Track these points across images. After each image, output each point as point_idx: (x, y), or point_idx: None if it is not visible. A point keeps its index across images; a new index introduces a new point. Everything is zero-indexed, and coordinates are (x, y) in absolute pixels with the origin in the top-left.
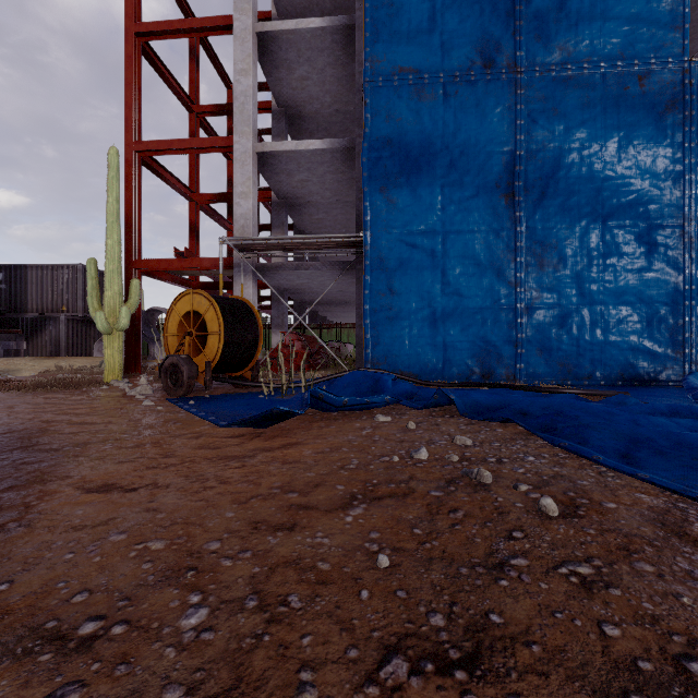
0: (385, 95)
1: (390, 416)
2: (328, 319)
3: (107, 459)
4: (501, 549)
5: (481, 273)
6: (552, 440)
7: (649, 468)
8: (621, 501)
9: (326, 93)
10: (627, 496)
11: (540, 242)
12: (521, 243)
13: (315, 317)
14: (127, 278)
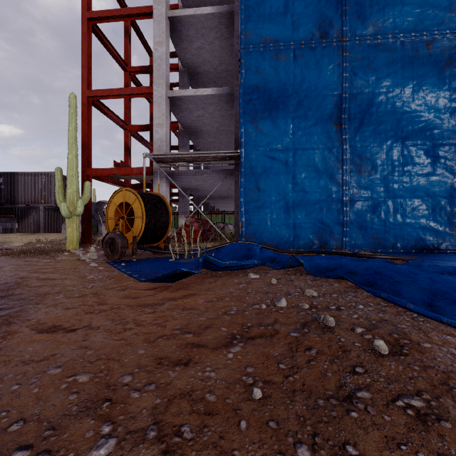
0: (254, 57)
1: (259, 274)
2: (216, 208)
3: (58, 306)
4: (348, 382)
5: (319, 176)
6: (374, 292)
7: (449, 314)
8: (433, 341)
9: (215, 58)
10: (437, 337)
11: (359, 156)
12: (346, 156)
13: (208, 207)
14: (82, 181)
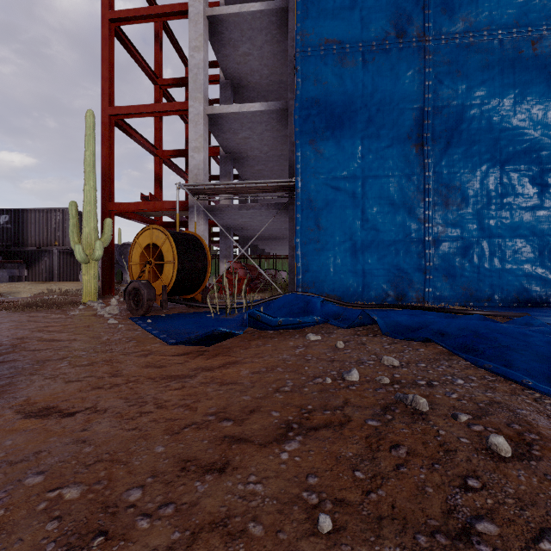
0: (313, 63)
1: (320, 334)
2: (266, 251)
3: (58, 378)
4: (459, 505)
5: (395, 211)
6: (475, 361)
7: None
8: None
9: (264, 66)
10: None
11: (445, 185)
12: (429, 186)
13: (256, 250)
14: (103, 218)
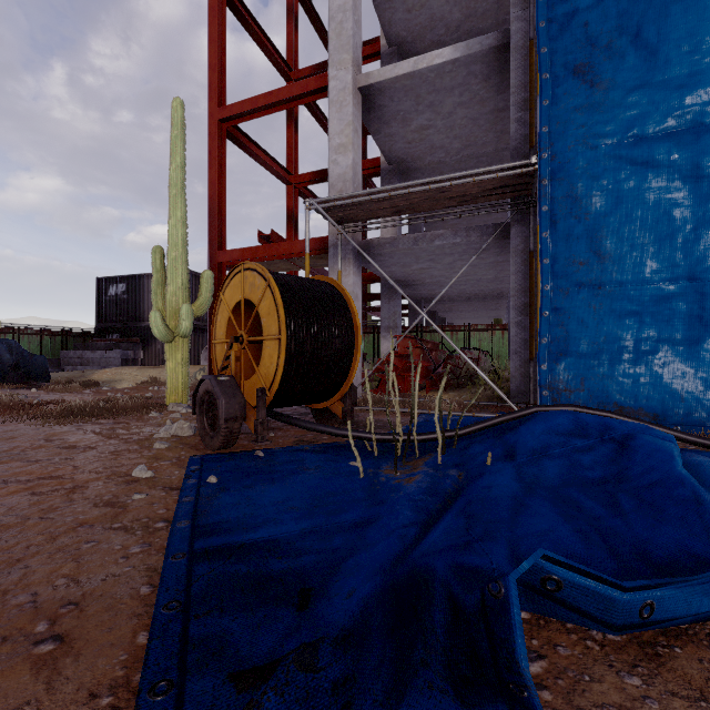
0: None
1: None
2: (448, 321)
3: None
4: None
5: None
6: None
7: None
8: None
9: (454, 4)
10: None
11: None
12: None
13: (433, 319)
14: None
